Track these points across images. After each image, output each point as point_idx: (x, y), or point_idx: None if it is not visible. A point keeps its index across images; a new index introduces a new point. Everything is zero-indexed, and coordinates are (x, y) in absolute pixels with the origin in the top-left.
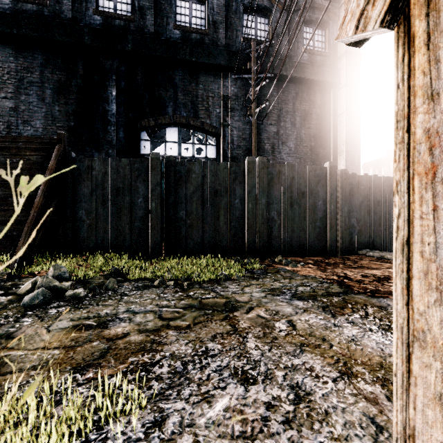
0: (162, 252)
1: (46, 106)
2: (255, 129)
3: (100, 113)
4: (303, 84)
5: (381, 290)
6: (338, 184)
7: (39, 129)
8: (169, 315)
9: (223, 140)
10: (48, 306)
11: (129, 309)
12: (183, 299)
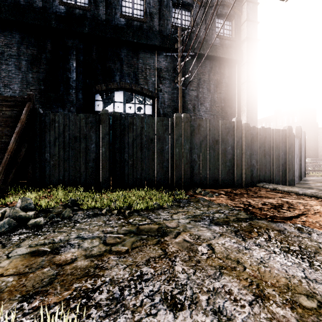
0: (110, 185)
1: (21, 74)
2: (181, 93)
3: (63, 79)
4: (216, 60)
5: (277, 216)
6: (243, 134)
7: (17, 91)
8: (111, 240)
9: (157, 101)
10: (12, 234)
11: (79, 235)
12: (124, 225)
